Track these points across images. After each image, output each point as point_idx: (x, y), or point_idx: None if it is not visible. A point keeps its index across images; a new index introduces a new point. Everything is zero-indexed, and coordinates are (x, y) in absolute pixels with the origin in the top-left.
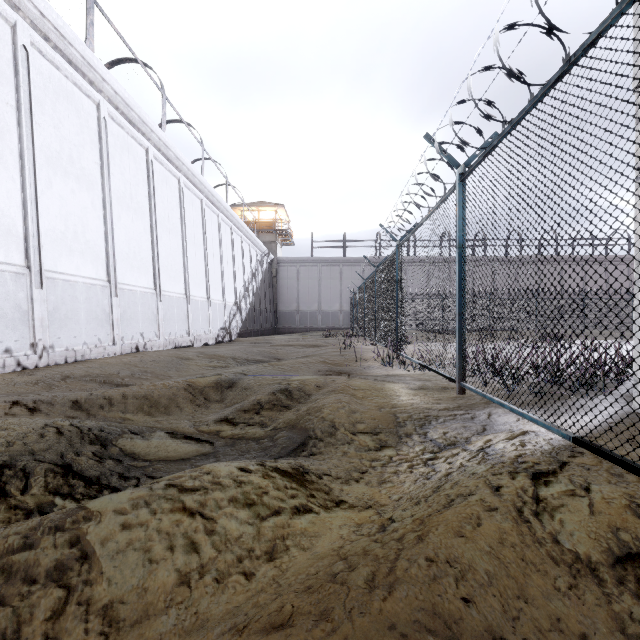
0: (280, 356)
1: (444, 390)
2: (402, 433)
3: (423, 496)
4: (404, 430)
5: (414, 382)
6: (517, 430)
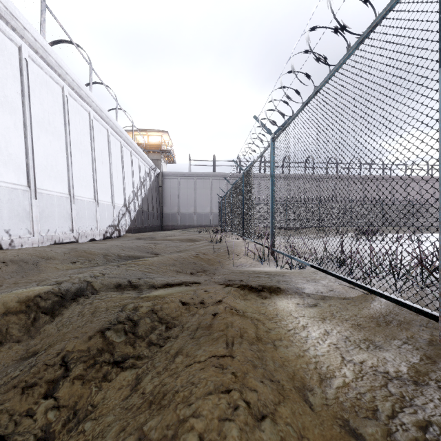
0: (157, 250)
1: (346, 300)
2: None
3: None
4: None
5: (306, 289)
6: None
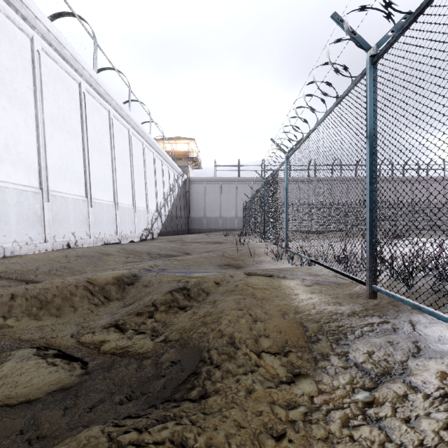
0: (188, 251)
1: (336, 285)
2: (317, 352)
3: None
4: (318, 347)
5: (306, 277)
6: None
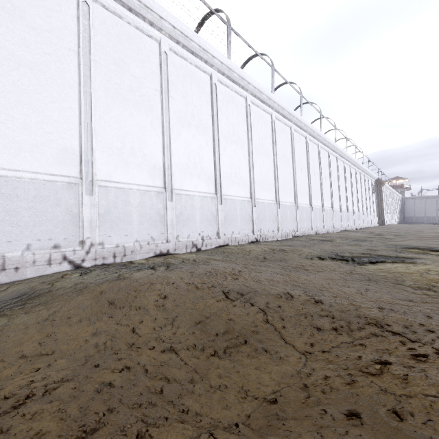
0: None
1: None
2: None
3: None
4: None
5: None
6: None
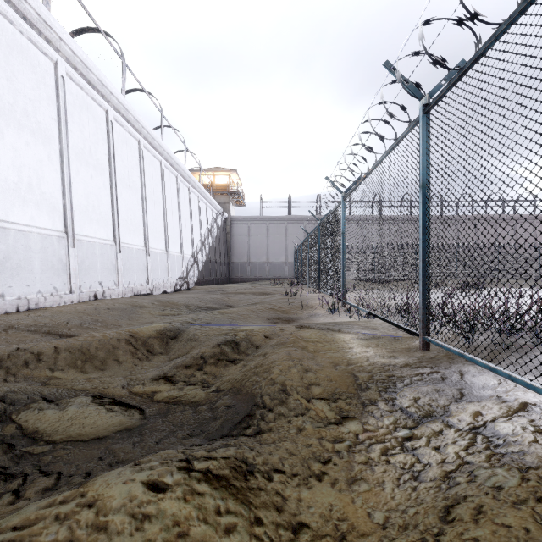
0: (231, 303)
1: (394, 340)
2: (365, 399)
3: (425, 527)
4: (367, 395)
5: (363, 331)
6: (511, 400)
